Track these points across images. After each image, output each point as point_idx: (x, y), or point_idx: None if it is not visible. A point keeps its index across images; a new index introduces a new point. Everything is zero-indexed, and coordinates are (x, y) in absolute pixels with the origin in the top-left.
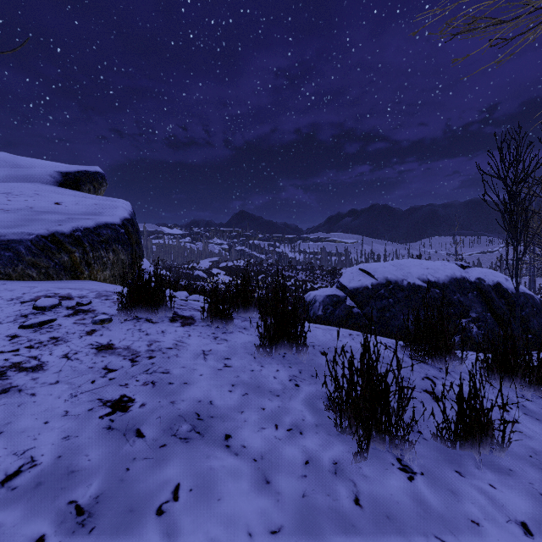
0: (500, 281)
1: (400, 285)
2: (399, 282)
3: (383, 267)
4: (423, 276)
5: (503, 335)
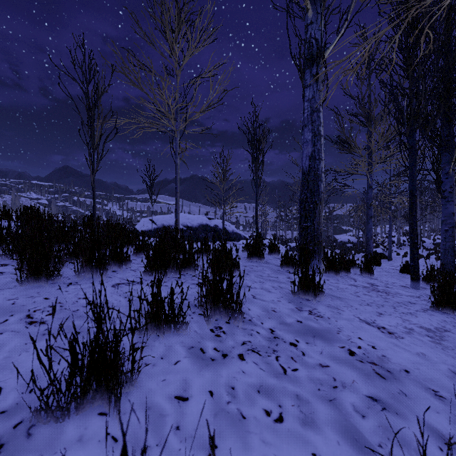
0: (226, 226)
1: (171, 229)
2: (170, 227)
3: (163, 217)
4: (185, 223)
5: (108, 220)
